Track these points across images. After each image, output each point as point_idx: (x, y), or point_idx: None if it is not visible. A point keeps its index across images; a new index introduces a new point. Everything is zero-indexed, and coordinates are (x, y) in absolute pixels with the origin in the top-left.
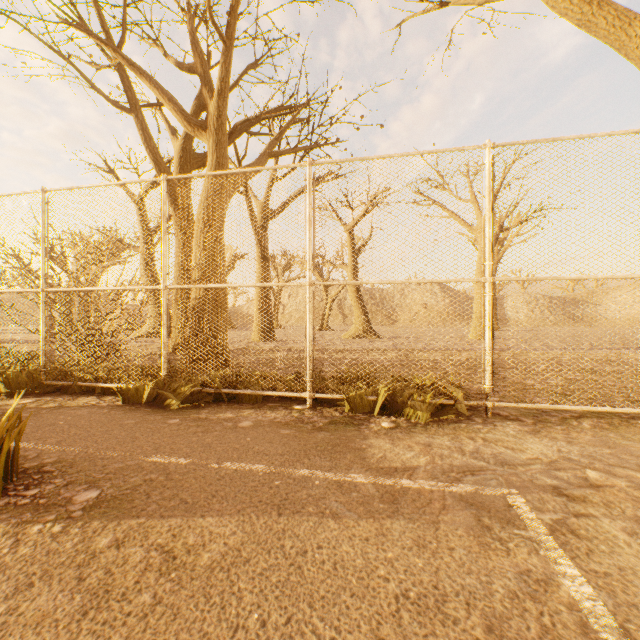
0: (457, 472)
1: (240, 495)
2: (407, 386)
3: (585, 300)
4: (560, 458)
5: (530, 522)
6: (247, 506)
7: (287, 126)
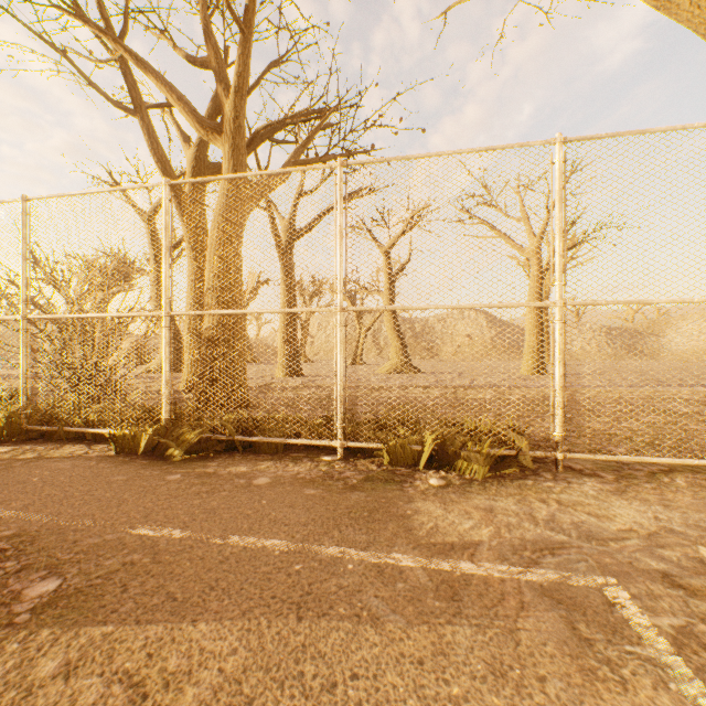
0: (532, 550)
1: (247, 587)
2: (457, 432)
3: (646, 331)
4: (660, 529)
5: (645, 632)
6: (256, 605)
7: (315, 131)
